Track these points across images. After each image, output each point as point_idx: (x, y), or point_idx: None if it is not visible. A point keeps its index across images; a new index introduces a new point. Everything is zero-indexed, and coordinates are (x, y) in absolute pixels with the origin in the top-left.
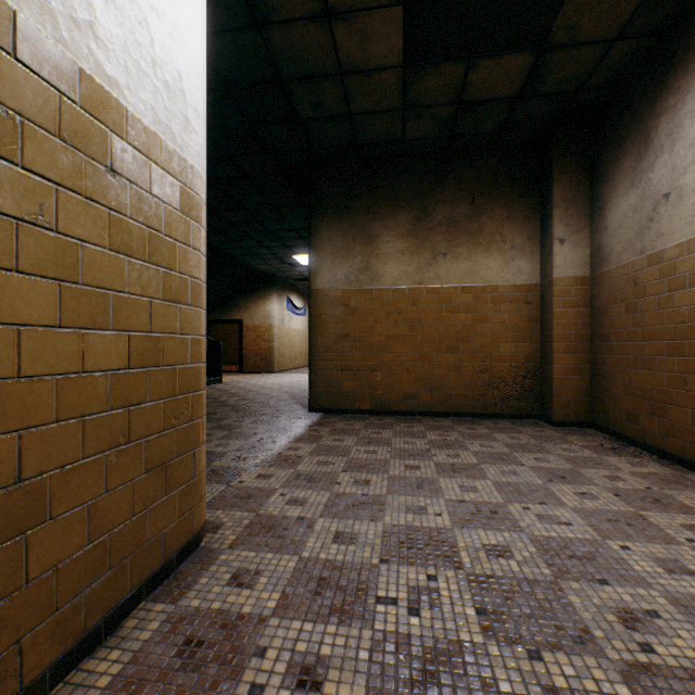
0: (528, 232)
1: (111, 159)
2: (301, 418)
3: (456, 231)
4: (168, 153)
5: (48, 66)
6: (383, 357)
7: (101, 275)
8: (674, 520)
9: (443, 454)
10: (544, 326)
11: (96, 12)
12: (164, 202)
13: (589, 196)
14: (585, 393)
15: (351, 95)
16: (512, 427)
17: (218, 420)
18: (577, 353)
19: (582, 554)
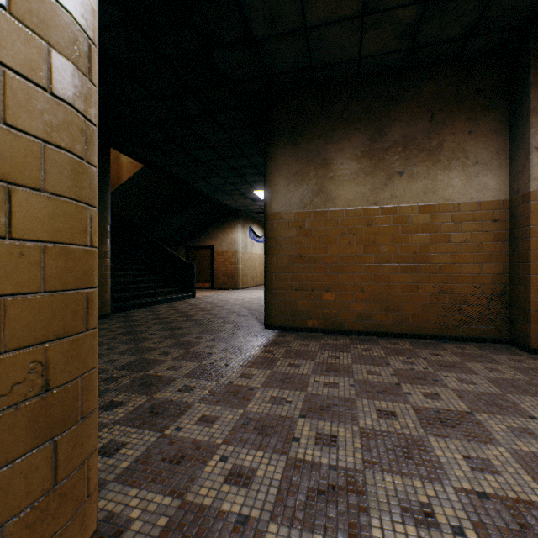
0: (494, 146)
1: None
2: (257, 336)
3: (413, 150)
4: None
5: None
6: (337, 278)
7: None
8: None
9: (418, 392)
10: (516, 244)
11: None
12: None
13: None
14: None
15: (307, 1)
16: (481, 354)
17: (180, 336)
18: None
19: None
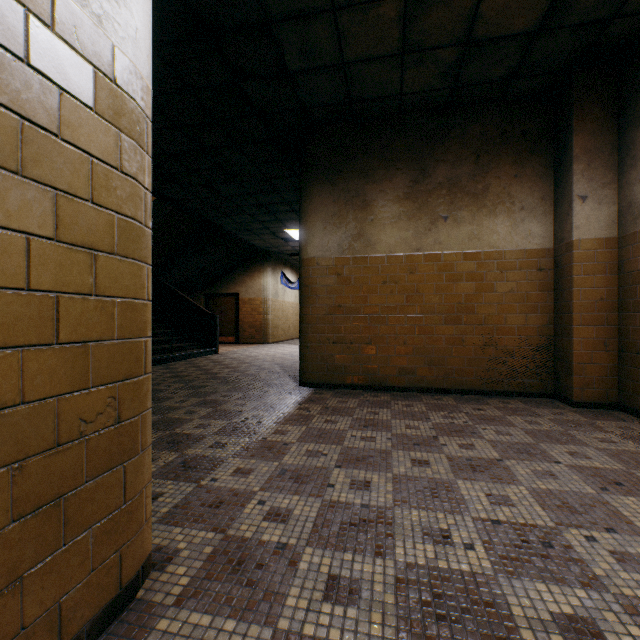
0: (540, 192)
1: None
2: (291, 393)
3: (458, 193)
4: (70, 15)
5: None
6: (378, 329)
7: None
8: None
9: (454, 444)
10: (560, 295)
11: None
12: (60, 88)
13: (616, 145)
14: (612, 371)
15: (344, 37)
16: (524, 408)
17: (205, 395)
18: (601, 325)
19: None
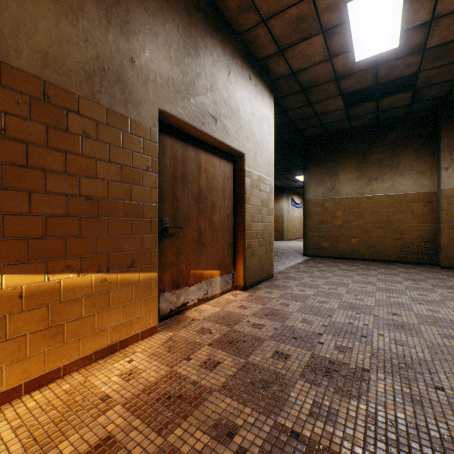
0: (428, 163)
1: (260, 188)
2: (300, 258)
3: (383, 167)
4: (267, 180)
5: (254, 177)
6: (341, 231)
7: (259, 212)
8: (446, 290)
9: (362, 271)
10: (438, 214)
11: (259, 161)
12: (267, 192)
13: None
14: None
15: (322, 119)
16: (412, 267)
17: None
18: None
19: (392, 290)
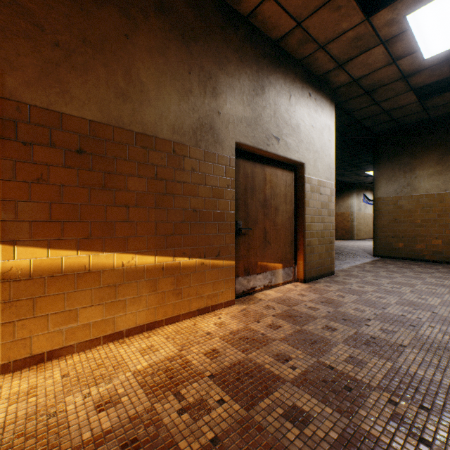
0: None
1: (320, 191)
2: (367, 258)
3: None
4: (328, 183)
5: (314, 182)
6: (418, 231)
7: (319, 213)
8: None
9: (440, 274)
10: None
11: (318, 167)
12: (327, 195)
13: None
14: None
15: (392, 115)
16: None
17: None
18: None
19: None
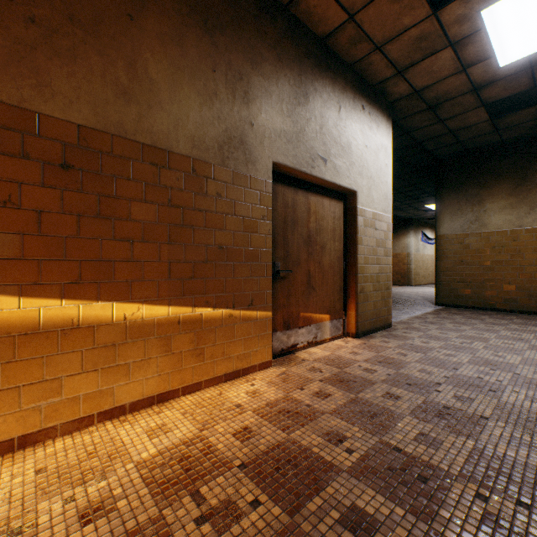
0: None
1: (375, 226)
2: (429, 307)
3: None
4: (384, 217)
5: (368, 215)
6: (488, 275)
7: (374, 253)
8: None
9: (515, 326)
10: None
11: (373, 196)
12: (383, 230)
13: None
14: None
15: (458, 136)
16: None
17: None
18: None
19: None
